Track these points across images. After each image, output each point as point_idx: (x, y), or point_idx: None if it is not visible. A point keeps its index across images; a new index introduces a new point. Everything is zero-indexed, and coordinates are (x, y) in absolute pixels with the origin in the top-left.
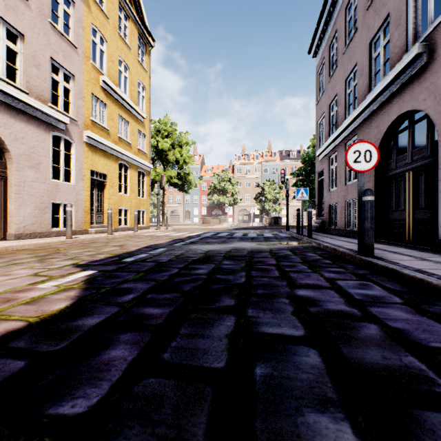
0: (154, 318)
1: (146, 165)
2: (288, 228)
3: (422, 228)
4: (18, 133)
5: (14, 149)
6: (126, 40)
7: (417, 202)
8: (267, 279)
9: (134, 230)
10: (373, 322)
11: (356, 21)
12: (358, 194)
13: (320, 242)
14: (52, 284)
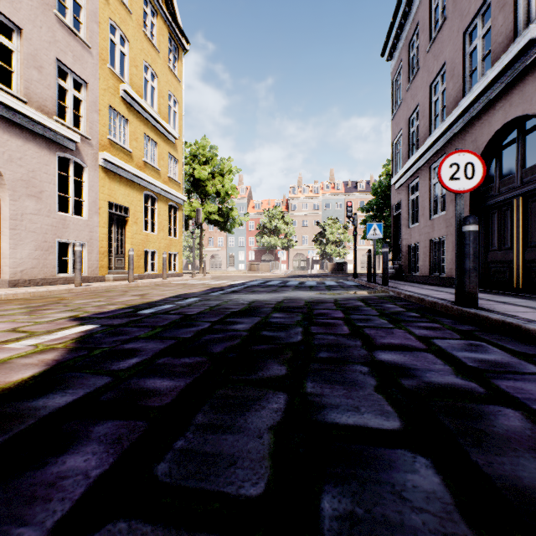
0: (159, 395)
1: (179, 196)
2: (356, 275)
3: (535, 272)
4: (13, 152)
5: (8, 173)
6: (153, 41)
7: (529, 238)
8: (333, 337)
9: (163, 277)
10: (510, 404)
11: (444, 8)
12: (456, 223)
13: (400, 291)
14: (29, 342)
